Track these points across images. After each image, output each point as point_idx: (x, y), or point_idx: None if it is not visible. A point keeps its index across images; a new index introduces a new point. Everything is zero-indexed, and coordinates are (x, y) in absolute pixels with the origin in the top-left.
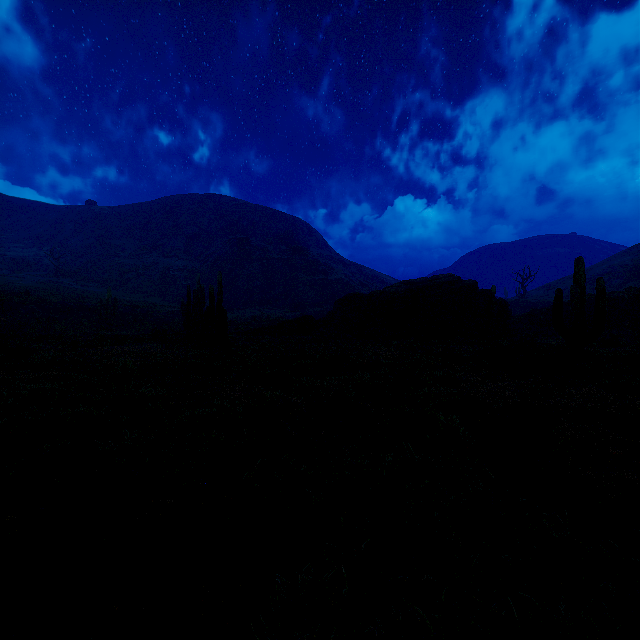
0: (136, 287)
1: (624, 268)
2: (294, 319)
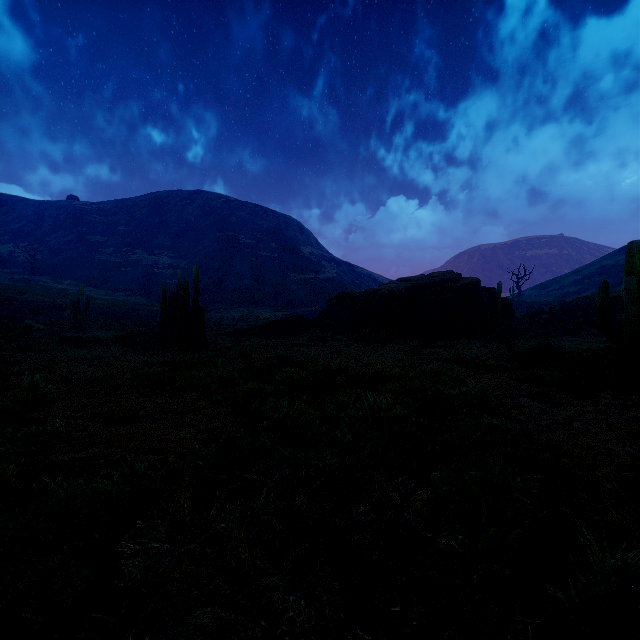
0: (118, 285)
1: (618, 267)
2: (283, 319)
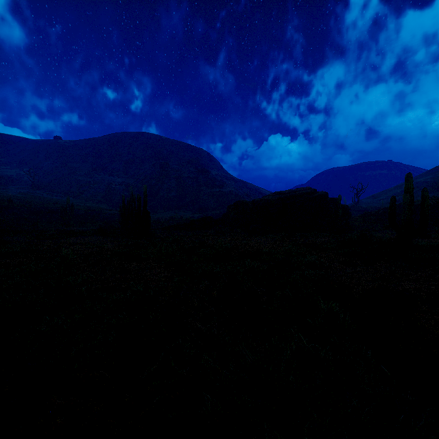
0: (88, 196)
1: (426, 184)
2: (199, 219)
